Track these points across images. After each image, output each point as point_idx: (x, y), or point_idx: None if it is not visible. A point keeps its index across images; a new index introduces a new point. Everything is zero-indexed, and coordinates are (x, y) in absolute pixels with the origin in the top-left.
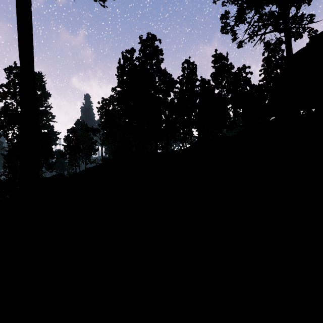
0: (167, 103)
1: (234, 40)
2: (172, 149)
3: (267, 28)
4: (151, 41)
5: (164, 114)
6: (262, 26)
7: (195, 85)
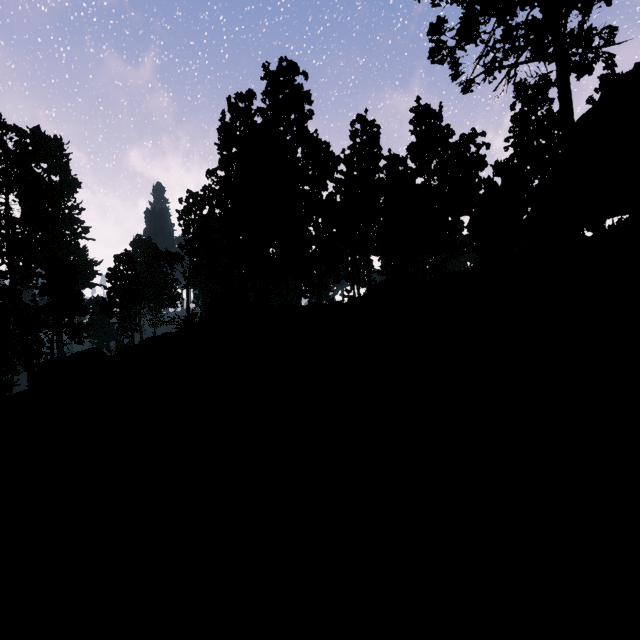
0: (321, 202)
1: (455, 77)
2: (332, 298)
3: (522, 53)
4: (288, 74)
5: (314, 226)
6: (511, 51)
7: (376, 167)
